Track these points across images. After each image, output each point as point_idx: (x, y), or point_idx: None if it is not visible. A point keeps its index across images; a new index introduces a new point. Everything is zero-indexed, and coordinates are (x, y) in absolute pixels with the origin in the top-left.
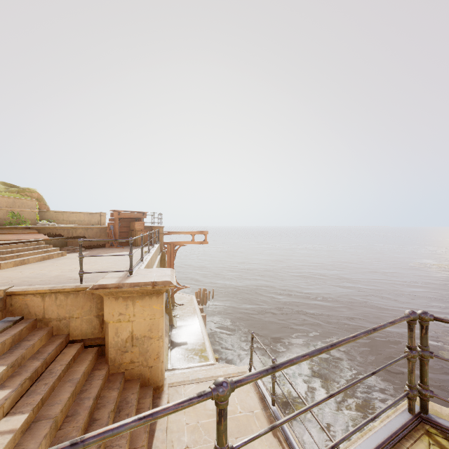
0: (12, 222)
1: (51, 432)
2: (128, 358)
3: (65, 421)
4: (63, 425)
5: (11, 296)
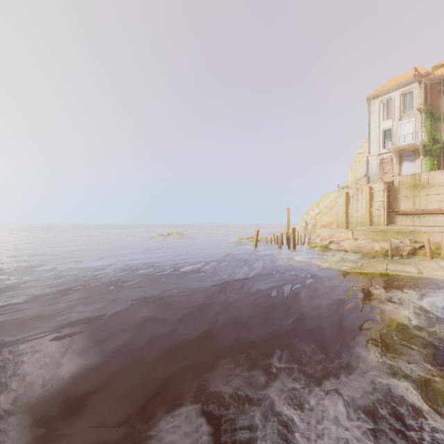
0: None
1: None
2: None
3: None
4: None
5: None
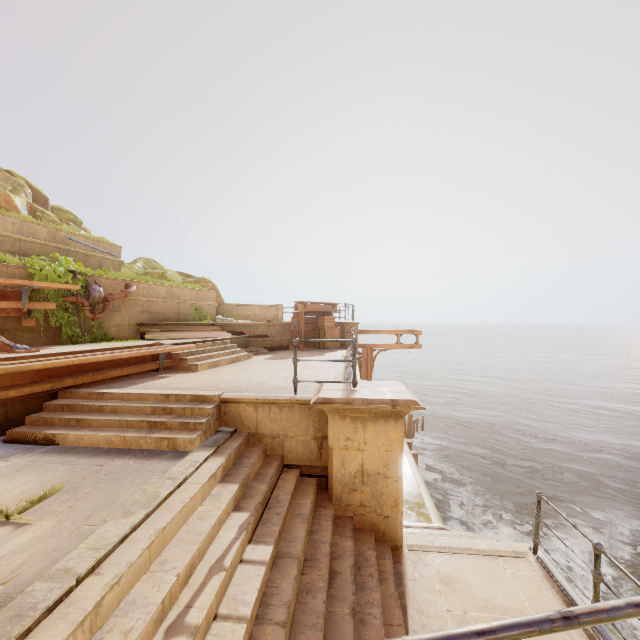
0: (195, 318)
1: (298, 575)
2: (356, 499)
3: (305, 565)
4: (305, 569)
5: (225, 403)
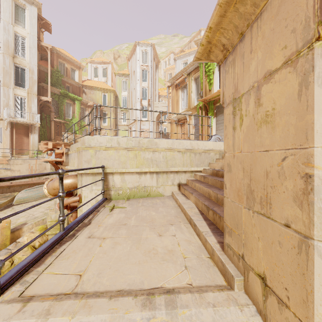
0: None
1: None
2: None
3: None
4: None
5: None
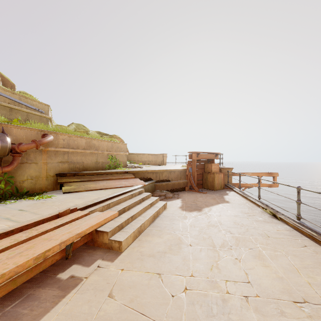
0: (110, 165)
1: None
2: None
3: None
4: None
5: None
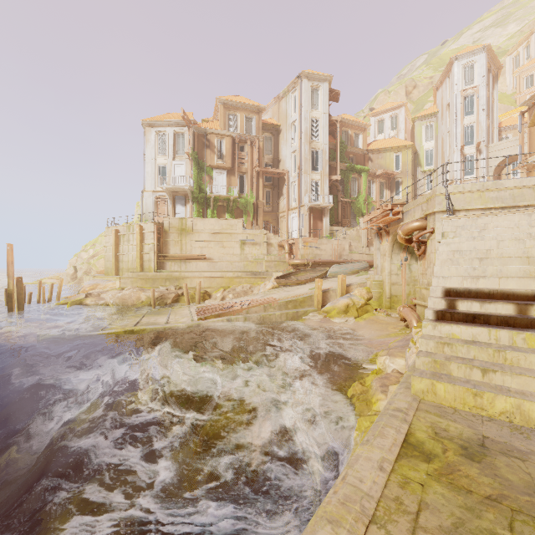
0: None
1: None
2: None
3: None
4: None
5: None
